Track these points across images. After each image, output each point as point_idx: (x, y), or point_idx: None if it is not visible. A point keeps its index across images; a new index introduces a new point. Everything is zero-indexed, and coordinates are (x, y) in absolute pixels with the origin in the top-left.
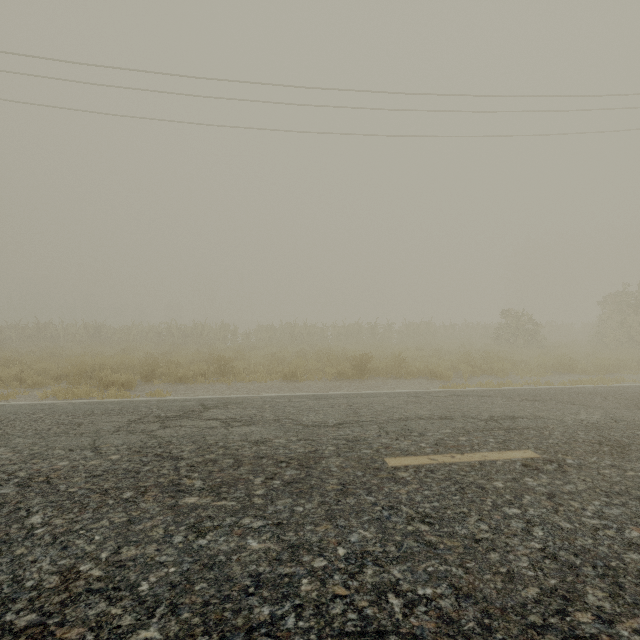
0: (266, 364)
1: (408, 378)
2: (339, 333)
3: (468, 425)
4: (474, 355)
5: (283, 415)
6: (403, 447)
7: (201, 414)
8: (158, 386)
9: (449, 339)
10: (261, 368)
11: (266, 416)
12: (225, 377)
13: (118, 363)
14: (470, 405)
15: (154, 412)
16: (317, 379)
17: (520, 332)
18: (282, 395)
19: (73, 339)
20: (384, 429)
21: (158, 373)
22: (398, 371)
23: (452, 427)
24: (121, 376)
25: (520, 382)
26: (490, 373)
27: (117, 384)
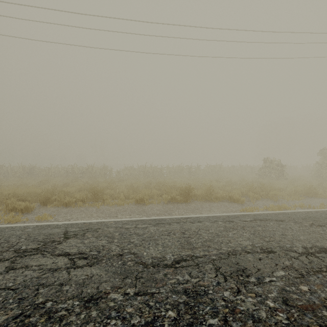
0: (126, 191)
1: (216, 201)
2: (170, 171)
3: (294, 262)
4: (250, 184)
5: (127, 247)
6: (251, 310)
7: (57, 246)
8: (49, 209)
9: (231, 174)
10: (121, 195)
11: (112, 249)
12: (96, 202)
13: (27, 192)
14: (277, 232)
15: (19, 243)
16: (157, 203)
17: (274, 171)
18: (131, 220)
19: (15, 175)
20: (220, 270)
21: (53, 199)
22: (209, 197)
23: (282, 266)
24: (22, 203)
25: (289, 204)
26: (266, 197)
27: (18, 209)
